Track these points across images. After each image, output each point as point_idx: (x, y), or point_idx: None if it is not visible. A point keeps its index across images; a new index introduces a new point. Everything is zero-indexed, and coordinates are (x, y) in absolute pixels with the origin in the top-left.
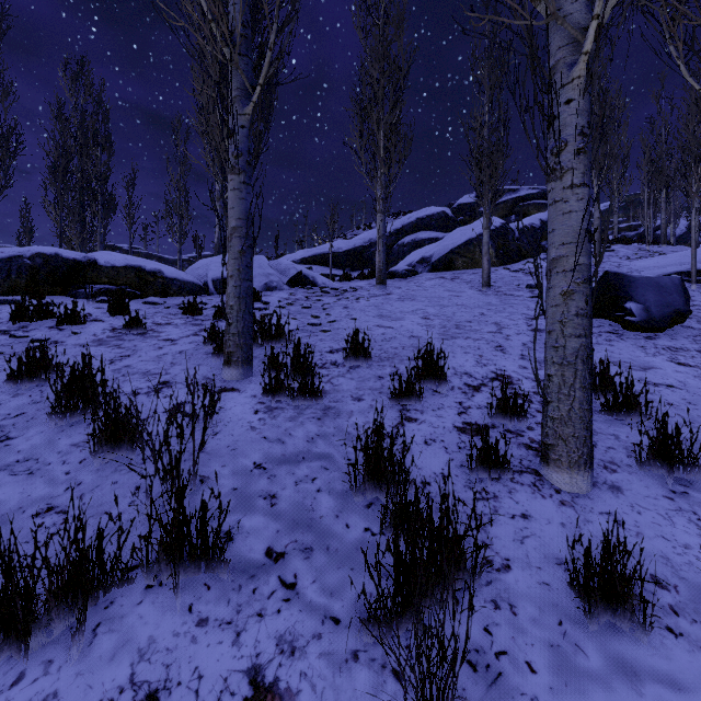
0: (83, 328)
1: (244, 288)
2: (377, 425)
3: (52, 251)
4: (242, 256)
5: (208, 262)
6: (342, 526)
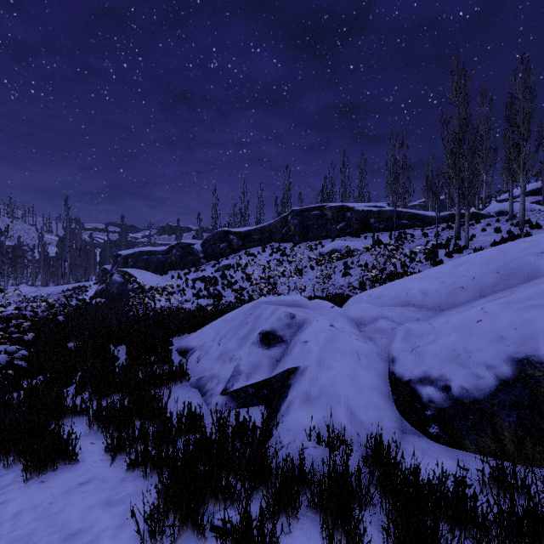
0: (475, 226)
1: (523, 213)
2: None
3: (451, 212)
4: (523, 208)
5: (490, 208)
6: None
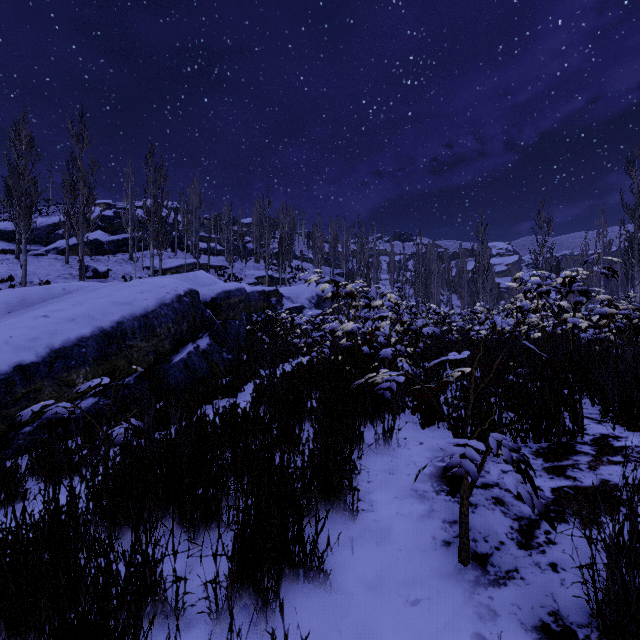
0: None
1: None
2: None
3: None
4: None
5: None
6: None
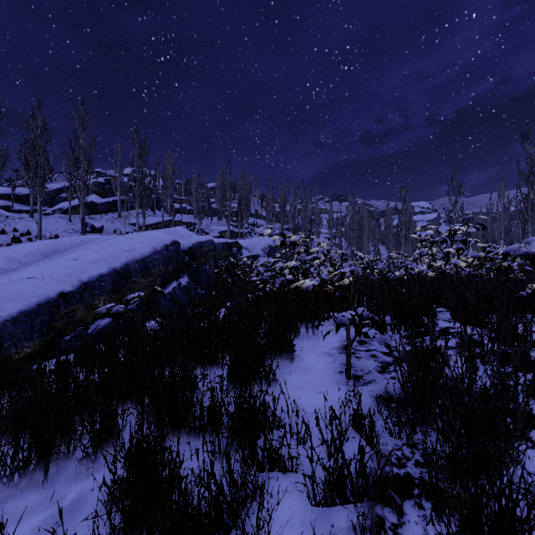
0: None
1: None
2: (15, 234)
3: None
4: None
5: None
6: (10, 241)
